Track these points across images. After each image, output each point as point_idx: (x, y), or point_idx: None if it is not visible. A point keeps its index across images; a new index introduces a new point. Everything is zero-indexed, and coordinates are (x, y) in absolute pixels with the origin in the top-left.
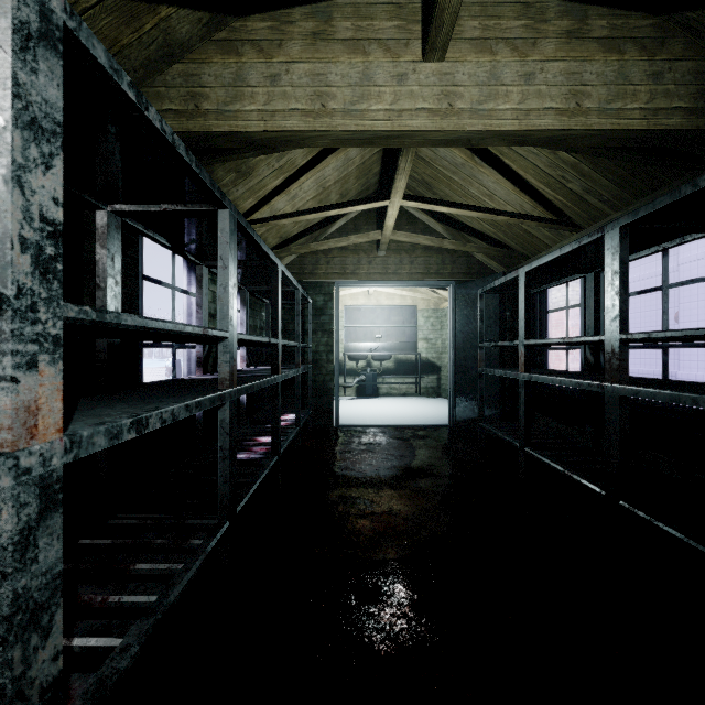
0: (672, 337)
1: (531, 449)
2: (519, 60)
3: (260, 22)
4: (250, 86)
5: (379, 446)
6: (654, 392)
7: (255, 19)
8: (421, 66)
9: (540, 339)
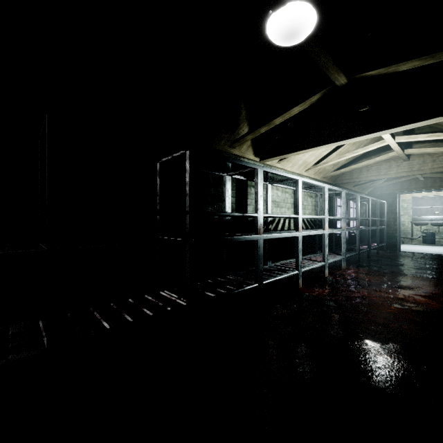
0: None
1: None
2: (431, 157)
3: (365, 160)
4: (363, 172)
5: (414, 257)
6: None
7: (364, 160)
8: (403, 163)
9: None
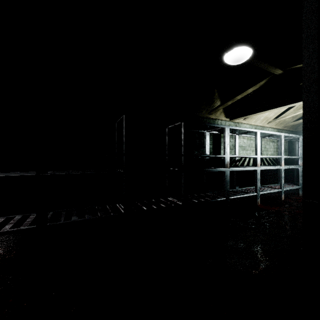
0: None
1: None
2: None
3: None
4: None
5: None
6: None
7: None
8: None
9: None
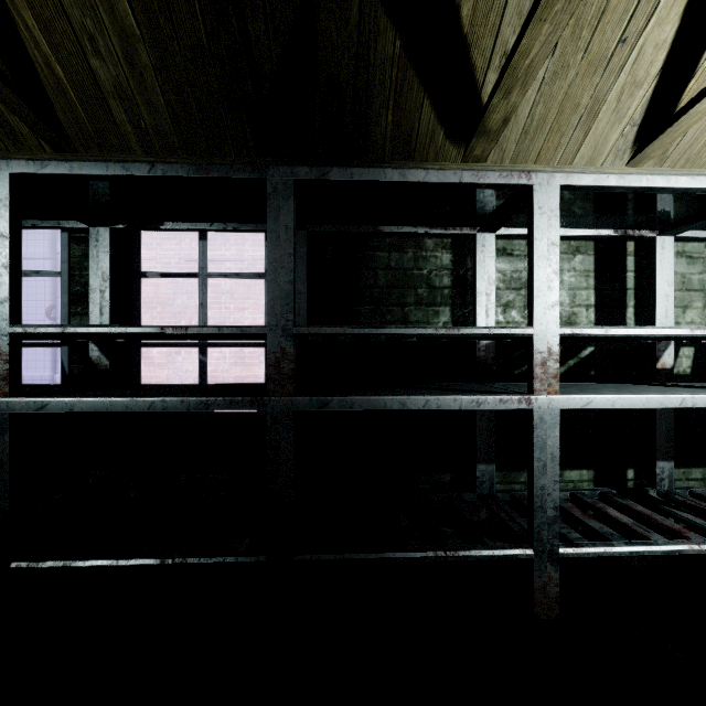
0: (374, 334)
1: (35, 559)
2: None
3: None
4: None
5: None
6: (353, 400)
7: None
8: None
9: (79, 325)
